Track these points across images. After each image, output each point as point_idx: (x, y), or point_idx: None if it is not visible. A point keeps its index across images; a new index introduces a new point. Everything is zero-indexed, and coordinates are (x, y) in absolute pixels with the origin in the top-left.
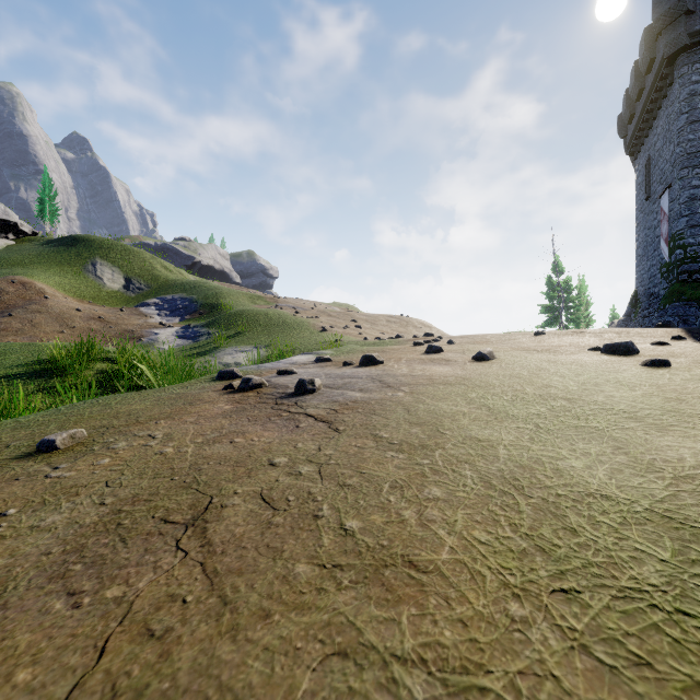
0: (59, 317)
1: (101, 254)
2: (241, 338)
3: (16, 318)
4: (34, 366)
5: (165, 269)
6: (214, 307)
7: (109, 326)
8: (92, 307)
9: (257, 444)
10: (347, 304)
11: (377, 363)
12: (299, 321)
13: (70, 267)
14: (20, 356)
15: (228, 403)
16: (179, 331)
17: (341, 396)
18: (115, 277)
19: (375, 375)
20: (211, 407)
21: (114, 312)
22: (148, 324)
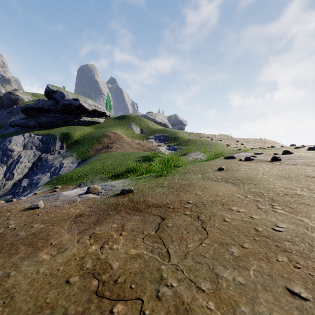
0: (128, 144)
1: (132, 121)
2: (194, 149)
3: (118, 144)
4: (143, 158)
5: (152, 125)
6: (176, 138)
7: (143, 146)
8: (134, 140)
9: (290, 169)
10: (226, 135)
11: (291, 153)
12: (214, 142)
13: (124, 126)
14: (135, 155)
15: (251, 163)
16: (167, 148)
17: (296, 161)
18: (137, 129)
19: (298, 156)
20: (248, 164)
21: (141, 141)
22: (154, 145)
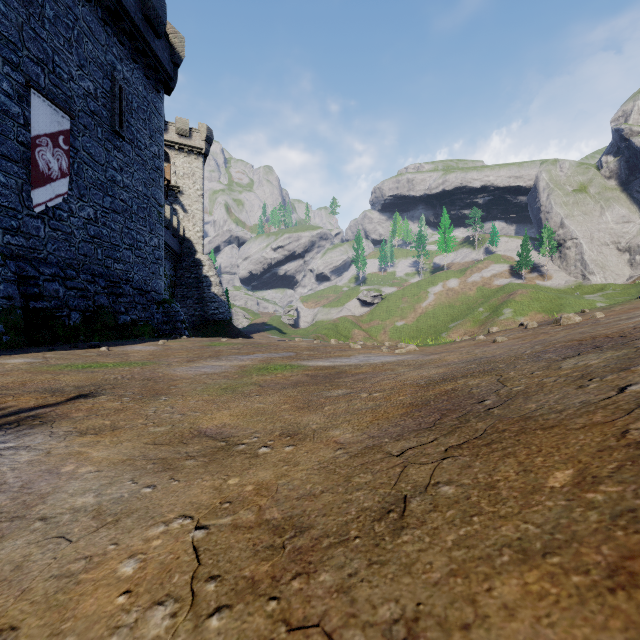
0: None
1: None
2: None
3: None
4: None
5: None
6: None
7: None
8: None
9: None
10: None
11: None
12: None
13: None
14: None
15: None
16: None
17: None
18: None
19: None
20: None
21: None
22: None
